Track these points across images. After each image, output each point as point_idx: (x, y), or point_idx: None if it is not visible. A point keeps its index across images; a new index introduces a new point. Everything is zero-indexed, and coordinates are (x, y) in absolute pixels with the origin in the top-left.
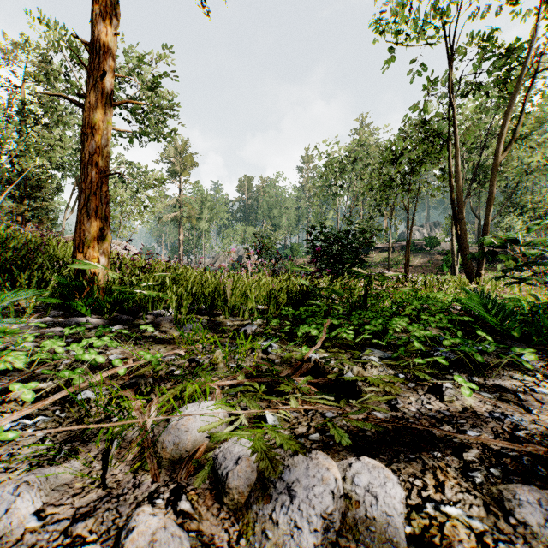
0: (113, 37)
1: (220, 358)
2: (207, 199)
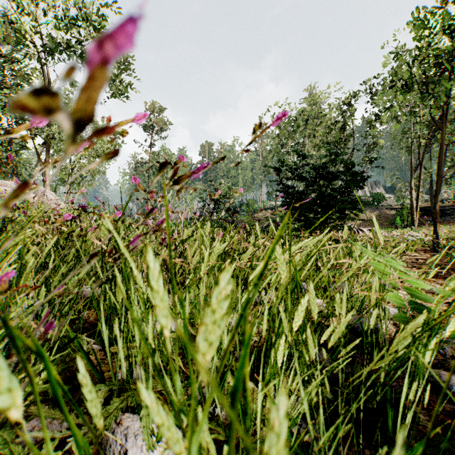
0: None
1: None
2: (172, 160)
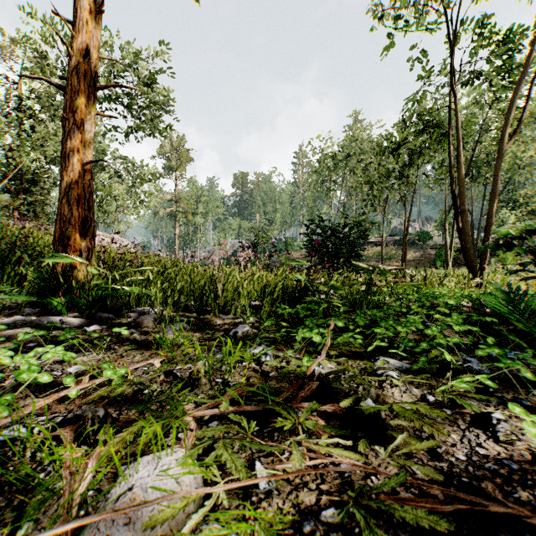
0: (97, 16)
1: (202, 371)
2: (203, 194)
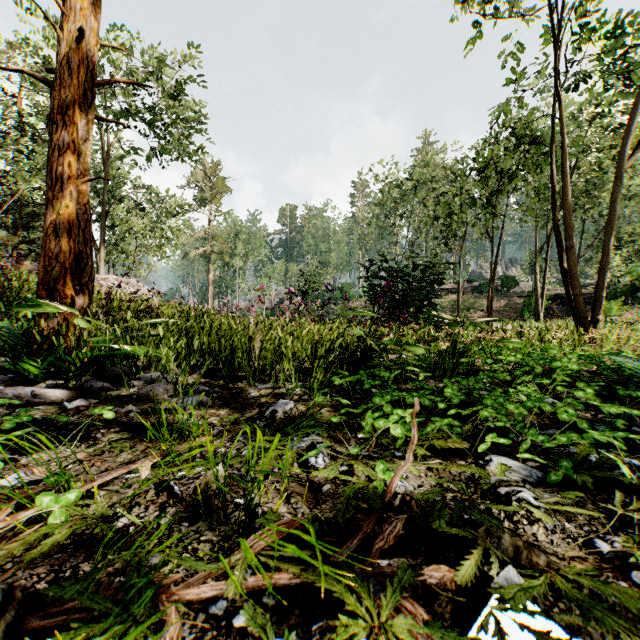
0: None
1: (213, 486)
2: (242, 231)
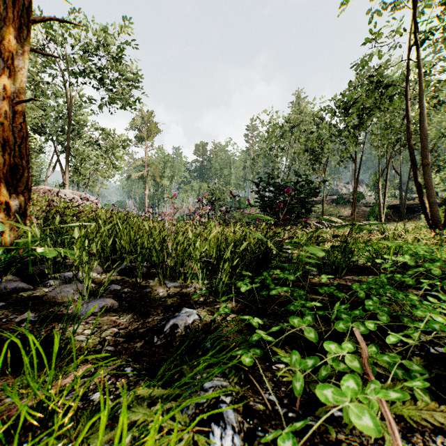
0: None
1: None
2: (169, 160)
